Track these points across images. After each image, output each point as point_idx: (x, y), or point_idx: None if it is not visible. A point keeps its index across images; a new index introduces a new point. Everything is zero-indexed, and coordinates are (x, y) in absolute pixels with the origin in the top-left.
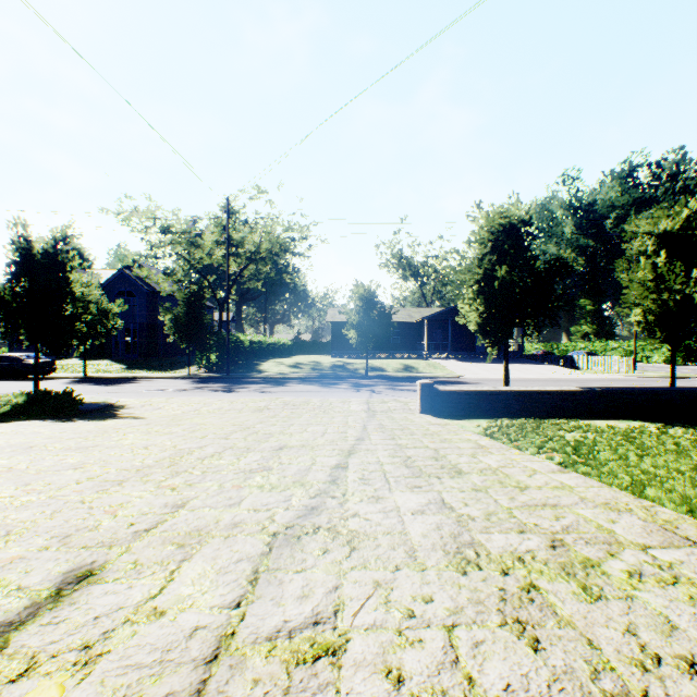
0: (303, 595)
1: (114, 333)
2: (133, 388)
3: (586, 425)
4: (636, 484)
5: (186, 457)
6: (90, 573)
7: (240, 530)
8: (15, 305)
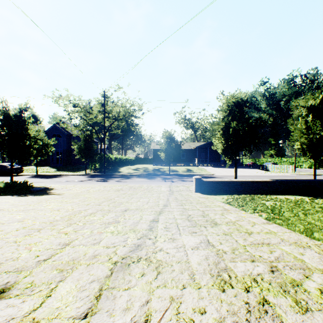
0: (126, 308)
1: (51, 154)
2: (59, 180)
3: (275, 198)
4: (307, 230)
5: (77, 215)
6: (3, 291)
7: (96, 260)
8: (1, 140)
